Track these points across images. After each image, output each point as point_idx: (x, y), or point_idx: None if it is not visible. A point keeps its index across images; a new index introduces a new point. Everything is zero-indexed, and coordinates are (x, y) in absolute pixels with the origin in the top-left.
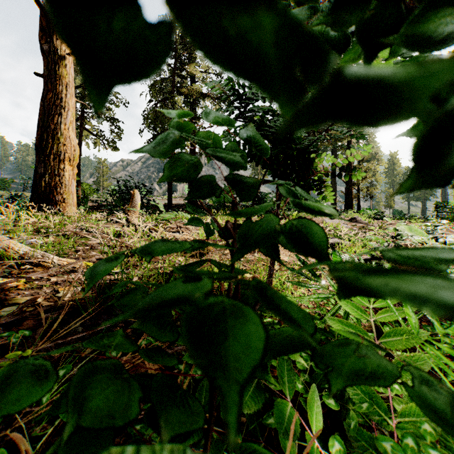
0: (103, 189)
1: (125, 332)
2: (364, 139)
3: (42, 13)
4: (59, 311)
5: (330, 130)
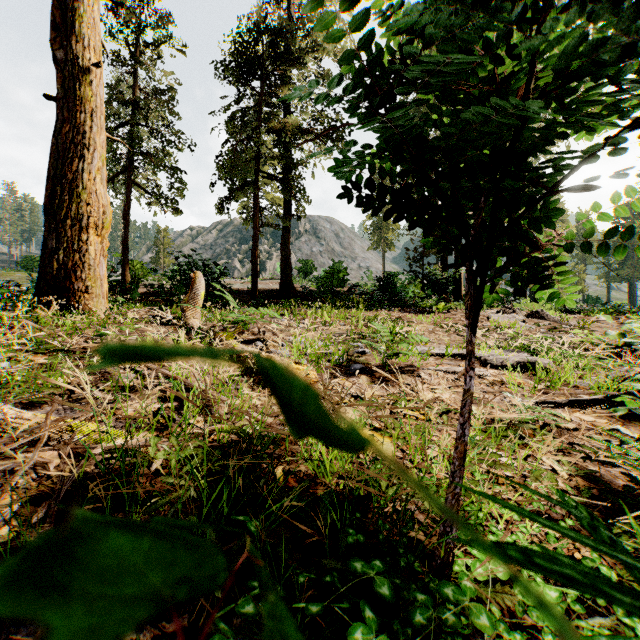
0: (163, 268)
1: None
2: None
3: (56, 2)
4: None
5: None
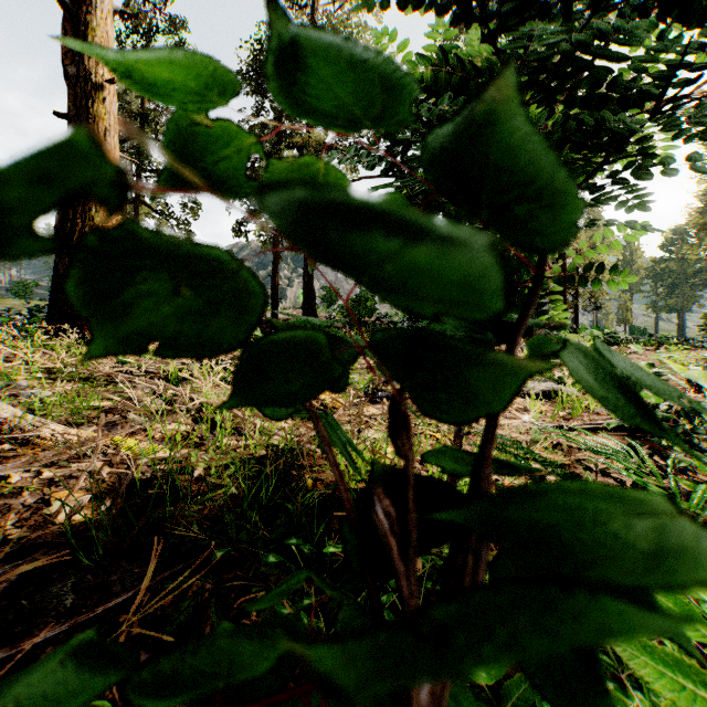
0: None
1: (161, 606)
2: (645, 208)
3: (67, 15)
4: (36, 554)
5: (582, 189)
